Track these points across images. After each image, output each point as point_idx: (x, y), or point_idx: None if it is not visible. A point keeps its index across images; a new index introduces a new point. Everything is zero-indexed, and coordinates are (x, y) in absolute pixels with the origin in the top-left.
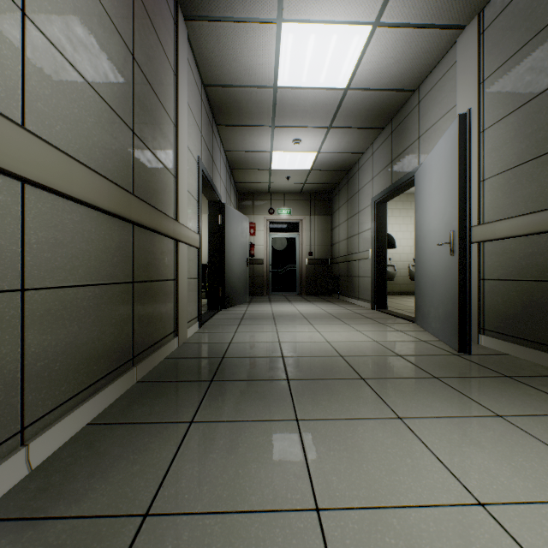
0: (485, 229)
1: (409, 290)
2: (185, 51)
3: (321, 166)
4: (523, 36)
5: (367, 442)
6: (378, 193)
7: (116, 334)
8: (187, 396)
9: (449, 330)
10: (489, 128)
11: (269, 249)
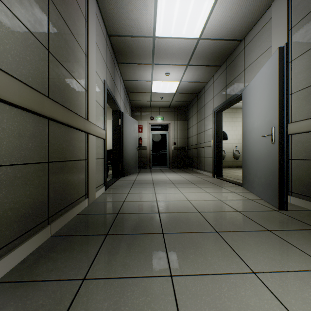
0: (293, 126)
1: (233, 165)
2: (94, 8)
3: (182, 90)
4: None
5: (233, 303)
6: (217, 106)
7: (30, 202)
8: (85, 249)
9: (270, 193)
10: (295, 59)
11: (150, 141)
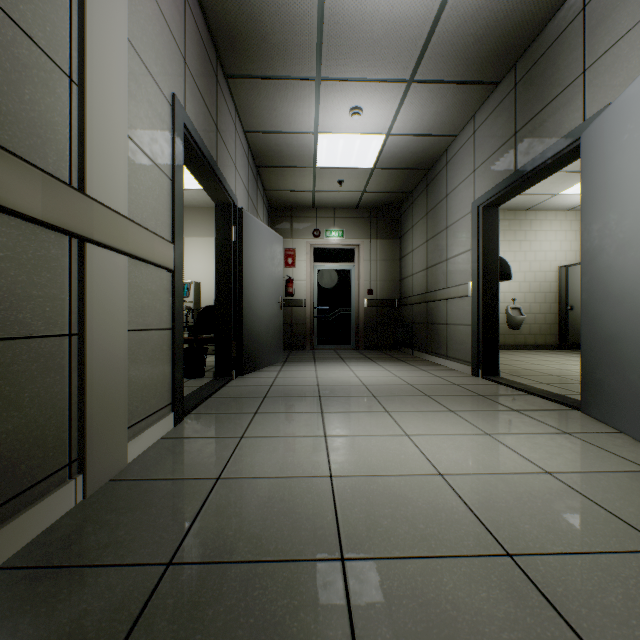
0: None
1: (507, 343)
2: None
3: (390, 161)
4: None
5: None
6: (488, 191)
7: None
8: None
9: None
10: None
11: (313, 286)
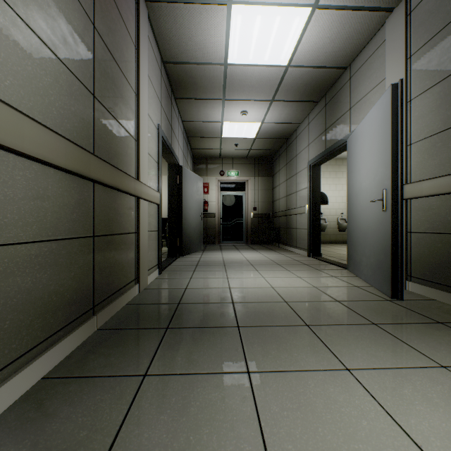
0: (413, 187)
1: (338, 240)
2: (146, 29)
3: (264, 135)
4: (449, 14)
5: (320, 399)
6: (314, 157)
7: (75, 286)
8: (143, 344)
9: (381, 277)
10: (416, 97)
11: (220, 205)
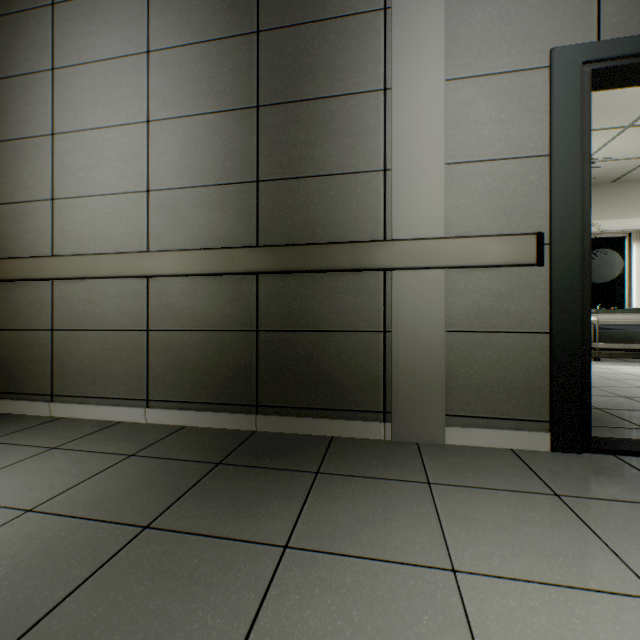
0: None
1: None
2: None
3: None
4: None
5: None
6: None
7: (228, 374)
8: (191, 451)
9: None
10: None
11: None
